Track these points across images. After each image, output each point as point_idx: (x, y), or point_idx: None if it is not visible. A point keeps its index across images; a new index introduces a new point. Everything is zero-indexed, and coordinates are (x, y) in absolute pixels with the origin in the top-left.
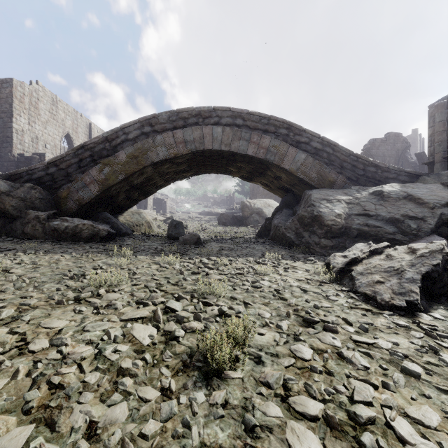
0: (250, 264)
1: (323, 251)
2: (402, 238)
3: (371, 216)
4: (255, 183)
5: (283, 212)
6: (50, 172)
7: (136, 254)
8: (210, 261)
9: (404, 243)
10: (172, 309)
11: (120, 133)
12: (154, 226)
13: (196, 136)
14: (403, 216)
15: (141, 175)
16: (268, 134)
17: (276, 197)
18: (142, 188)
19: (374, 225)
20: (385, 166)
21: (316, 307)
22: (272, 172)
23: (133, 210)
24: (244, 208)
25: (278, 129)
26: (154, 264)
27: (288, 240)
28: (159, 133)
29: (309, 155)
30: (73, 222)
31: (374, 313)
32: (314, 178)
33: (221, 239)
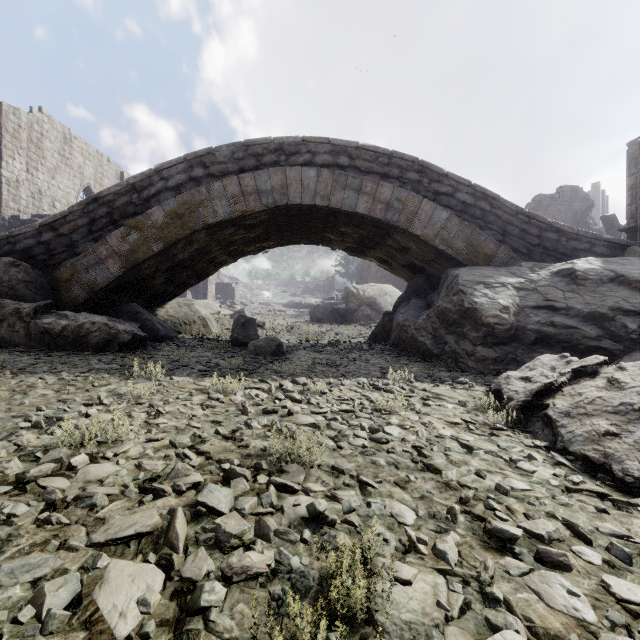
0: (364, 390)
1: (480, 367)
2: (613, 346)
3: (558, 310)
4: (368, 258)
5: (412, 303)
6: (43, 240)
7: (173, 373)
8: (296, 385)
9: (616, 354)
10: (210, 507)
11: (154, 178)
12: (213, 324)
13: (275, 183)
14: (613, 310)
15: (188, 245)
16: (389, 180)
17: (395, 281)
18: (193, 266)
19: (565, 325)
20: (572, 232)
21: (503, 492)
22: (395, 241)
23: (181, 300)
24: (349, 298)
25: (404, 173)
26: (199, 394)
27: (420, 347)
28: (217, 178)
29: (454, 213)
30: (75, 319)
31: (617, 503)
32: (462, 250)
33: (315, 344)
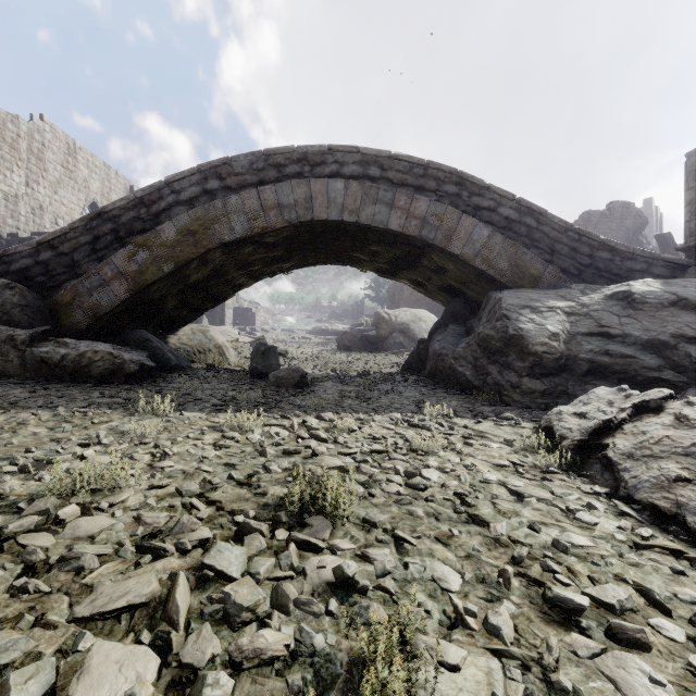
0: (398, 427)
1: (526, 400)
2: (676, 377)
3: (613, 337)
4: (401, 280)
5: (450, 330)
6: (41, 259)
7: (184, 408)
8: (321, 422)
9: (679, 386)
10: (219, 571)
11: (165, 191)
12: (230, 353)
13: (299, 196)
14: (675, 337)
15: (203, 265)
16: (425, 193)
17: (430, 305)
18: (208, 289)
19: (622, 354)
20: (627, 250)
21: (562, 549)
22: (431, 261)
23: (195, 326)
24: (380, 324)
25: (442, 185)
26: (211, 432)
27: (459, 379)
28: (234, 191)
29: (496, 230)
30: (76, 347)
31: (695, 563)
32: (505, 271)
33: (343, 375)
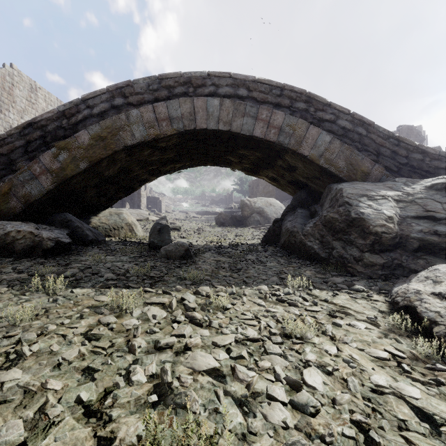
0: (267, 302)
1: (368, 272)
2: None
3: (438, 220)
4: (260, 177)
5: (298, 213)
6: None
7: (78, 284)
8: (199, 297)
9: None
10: None
11: (81, 106)
12: (138, 229)
13: (184, 110)
14: None
15: (112, 164)
16: (281, 108)
17: (276, 195)
18: (120, 183)
19: None
20: (435, 153)
21: None
22: (285, 161)
23: (113, 210)
24: (244, 208)
25: (294, 103)
26: (90, 315)
27: (309, 251)
28: (135, 106)
29: (336, 137)
30: (4, 228)
31: None
32: (342, 168)
33: (219, 246)
